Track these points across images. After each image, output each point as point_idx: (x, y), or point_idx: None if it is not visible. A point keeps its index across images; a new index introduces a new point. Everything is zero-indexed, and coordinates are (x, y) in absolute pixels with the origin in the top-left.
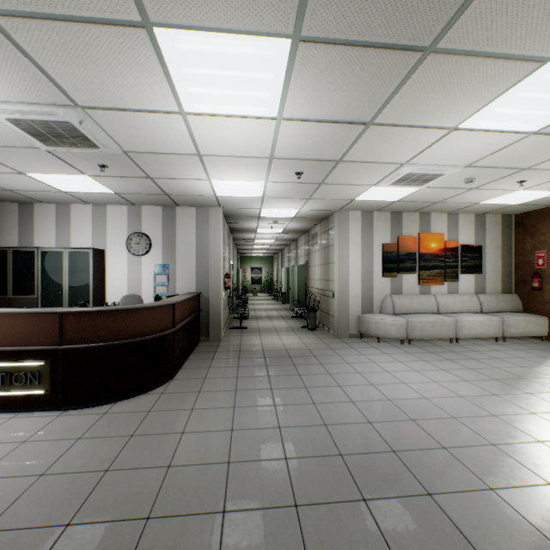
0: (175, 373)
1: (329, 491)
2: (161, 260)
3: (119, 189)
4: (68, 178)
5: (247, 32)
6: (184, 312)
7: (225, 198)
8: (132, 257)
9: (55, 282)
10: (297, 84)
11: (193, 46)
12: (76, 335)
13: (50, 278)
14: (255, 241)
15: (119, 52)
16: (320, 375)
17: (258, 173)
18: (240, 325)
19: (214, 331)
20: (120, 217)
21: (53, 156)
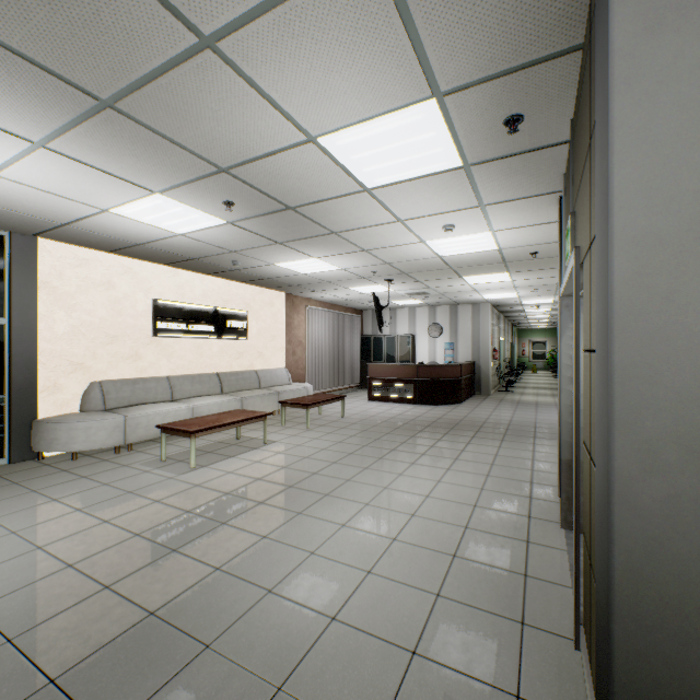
0: (461, 402)
1: (523, 425)
2: (449, 340)
3: (428, 302)
4: (407, 301)
5: (492, 274)
6: (465, 371)
7: (491, 299)
8: (431, 339)
9: (392, 354)
10: (515, 276)
11: (474, 277)
12: (423, 375)
13: (390, 352)
14: (527, 317)
15: (450, 280)
16: (550, 410)
17: (509, 291)
18: (505, 389)
19: (484, 388)
20: (424, 314)
21: (408, 297)
